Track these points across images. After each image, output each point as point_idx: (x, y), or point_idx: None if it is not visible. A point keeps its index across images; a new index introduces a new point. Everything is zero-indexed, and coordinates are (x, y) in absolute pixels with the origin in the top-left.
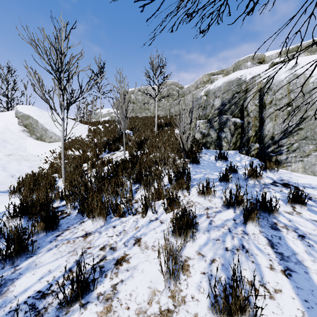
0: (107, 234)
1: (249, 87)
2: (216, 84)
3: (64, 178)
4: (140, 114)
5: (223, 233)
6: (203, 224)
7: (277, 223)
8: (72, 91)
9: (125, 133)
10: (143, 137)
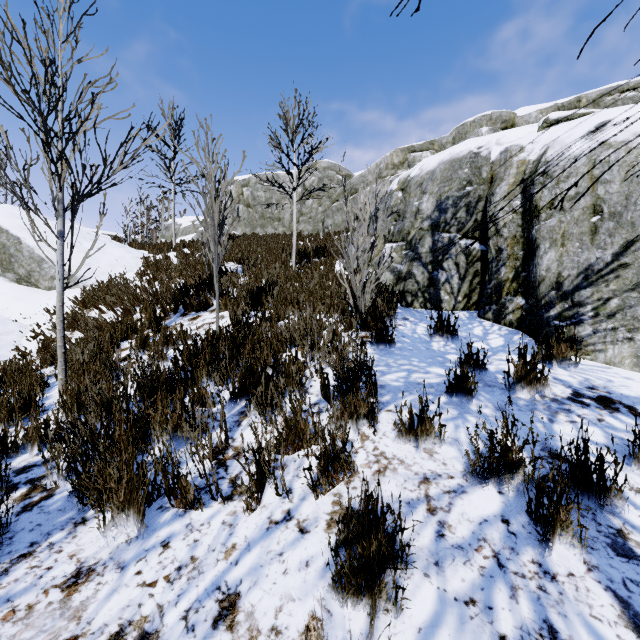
0: (140, 572)
1: (498, 172)
2: (423, 166)
3: (62, 380)
4: (262, 229)
5: (481, 574)
6: (420, 538)
7: (625, 532)
8: (84, 167)
9: (224, 271)
10: (265, 279)
